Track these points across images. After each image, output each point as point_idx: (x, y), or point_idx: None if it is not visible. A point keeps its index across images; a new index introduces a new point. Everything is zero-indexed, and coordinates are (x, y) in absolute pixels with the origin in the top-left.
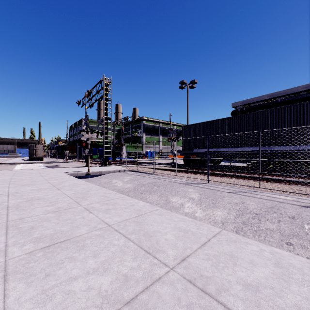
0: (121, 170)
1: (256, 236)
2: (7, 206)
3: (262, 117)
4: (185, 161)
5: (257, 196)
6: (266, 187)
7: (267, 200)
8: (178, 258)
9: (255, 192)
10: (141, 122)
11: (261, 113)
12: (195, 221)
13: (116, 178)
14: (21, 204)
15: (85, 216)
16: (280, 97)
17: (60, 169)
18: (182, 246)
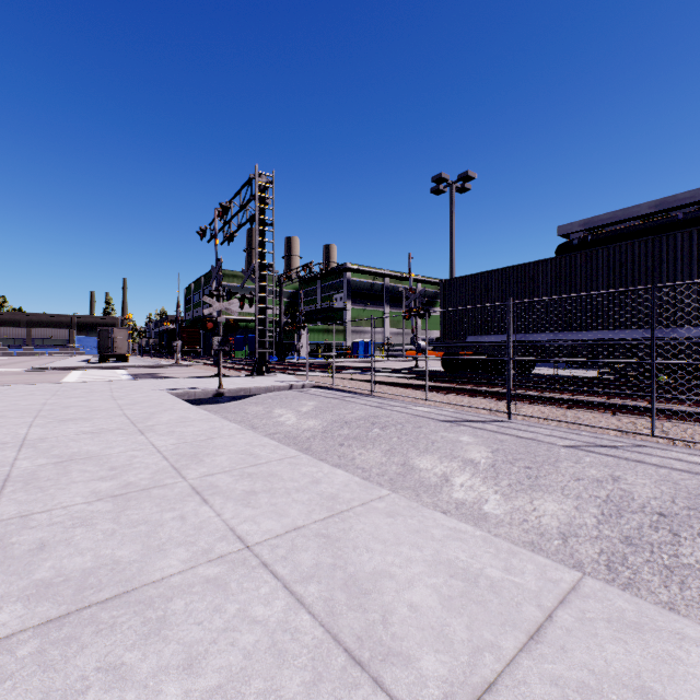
0: (296, 385)
1: (672, 584)
2: (5, 475)
3: (645, 256)
4: (446, 364)
5: (652, 459)
6: (670, 435)
7: (682, 472)
8: (459, 696)
9: (642, 446)
10: (343, 276)
11: (643, 243)
12: (495, 541)
13: (282, 406)
14: (41, 471)
15: (189, 514)
16: (681, 208)
17: (158, 382)
18: (467, 640)
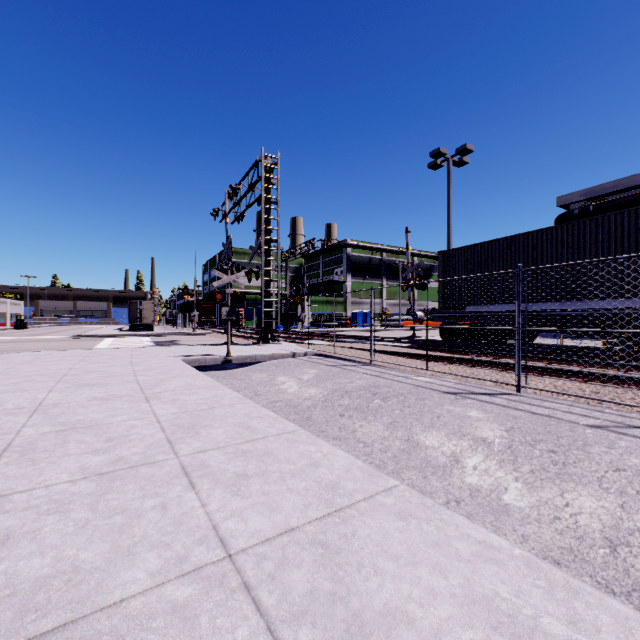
0: (298, 353)
1: None
2: (6, 444)
3: None
4: (444, 333)
5: None
6: None
7: None
8: None
9: None
10: (343, 252)
11: None
12: (543, 567)
13: (285, 373)
14: (41, 440)
15: (172, 502)
16: None
17: (174, 349)
18: None
